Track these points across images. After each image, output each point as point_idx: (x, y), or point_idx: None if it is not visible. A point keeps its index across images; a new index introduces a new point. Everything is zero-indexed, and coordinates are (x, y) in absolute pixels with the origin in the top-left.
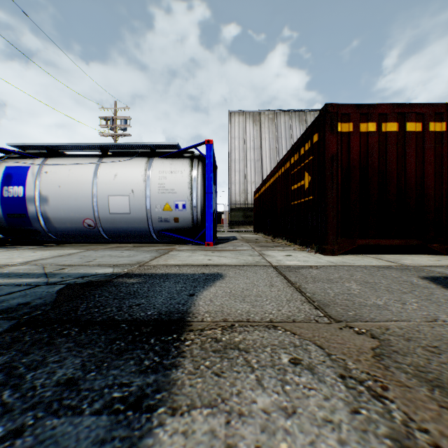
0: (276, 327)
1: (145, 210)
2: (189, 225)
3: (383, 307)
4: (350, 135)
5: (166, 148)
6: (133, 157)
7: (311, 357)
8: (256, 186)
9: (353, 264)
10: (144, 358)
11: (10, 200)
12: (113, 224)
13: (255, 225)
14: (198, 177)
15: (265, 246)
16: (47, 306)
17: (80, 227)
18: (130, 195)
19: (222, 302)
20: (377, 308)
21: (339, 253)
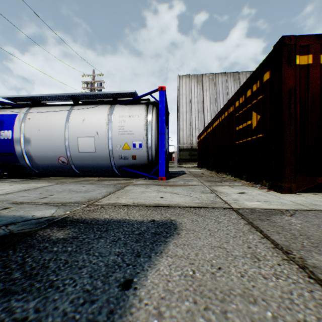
0: None
1: (107, 149)
2: (145, 161)
3: None
4: (309, 68)
5: (126, 97)
6: (98, 104)
7: None
8: (199, 131)
9: None
10: None
11: (2, 142)
12: (82, 161)
13: (199, 162)
14: (152, 120)
15: (213, 181)
16: None
17: (56, 164)
18: (95, 136)
19: None
20: None
21: (296, 191)
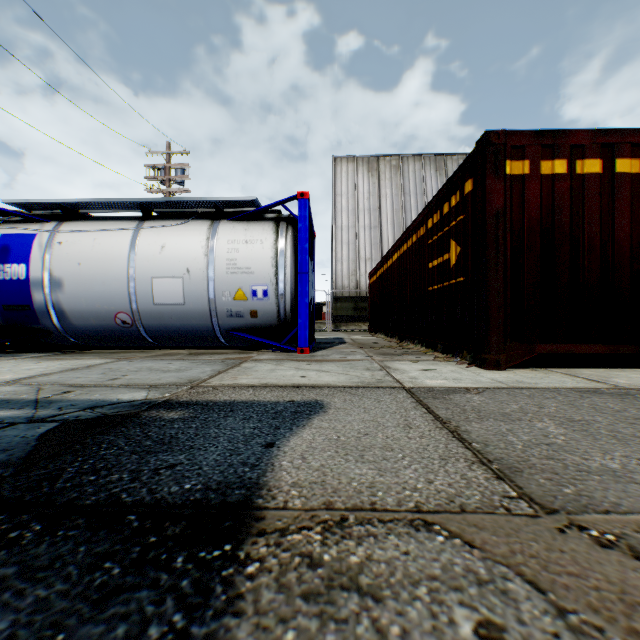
0: (430, 524)
1: (206, 299)
2: (273, 321)
3: (625, 476)
4: (525, 180)
5: (238, 206)
6: (189, 219)
7: (522, 619)
8: (373, 265)
9: (535, 386)
10: (151, 615)
11: (7, 285)
12: (160, 320)
13: (372, 322)
14: (287, 249)
15: (389, 354)
16: (8, 468)
17: (111, 325)
18: (184, 277)
19: (323, 462)
20: (614, 478)
21: (507, 365)
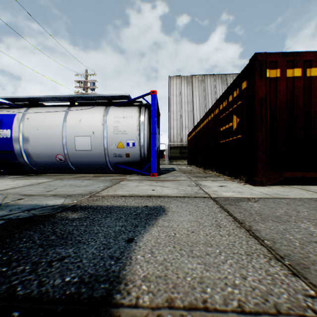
0: None
1: (103, 147)
2: (137, 159)
3: None
4: (277, 80)
5: (120, 99)
6: (94, 106)
7: None
8: (189, 130)
9: (287, 197)
10: None
11: (1, 140)
12: (79, 158)
13: (189, 159)
14: (145, 121)
15: (199, 177)
16: None
17: (54, 161)
18: (91, 136)
19: (165, 256)
20: None
21: (267, 184)
